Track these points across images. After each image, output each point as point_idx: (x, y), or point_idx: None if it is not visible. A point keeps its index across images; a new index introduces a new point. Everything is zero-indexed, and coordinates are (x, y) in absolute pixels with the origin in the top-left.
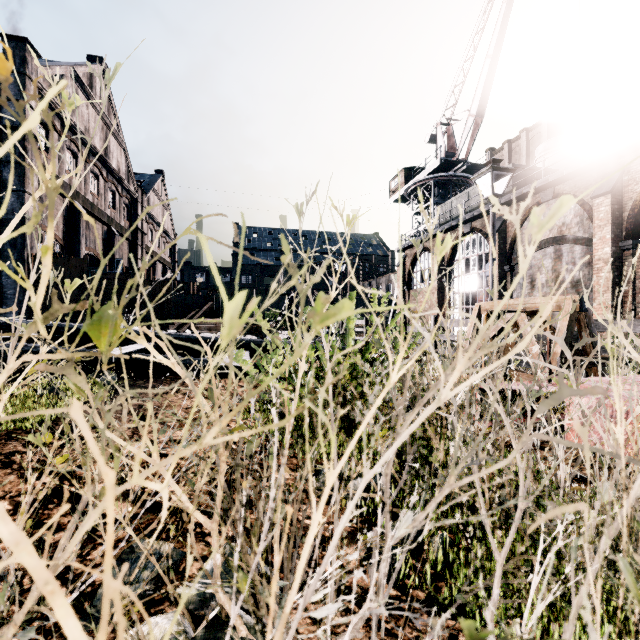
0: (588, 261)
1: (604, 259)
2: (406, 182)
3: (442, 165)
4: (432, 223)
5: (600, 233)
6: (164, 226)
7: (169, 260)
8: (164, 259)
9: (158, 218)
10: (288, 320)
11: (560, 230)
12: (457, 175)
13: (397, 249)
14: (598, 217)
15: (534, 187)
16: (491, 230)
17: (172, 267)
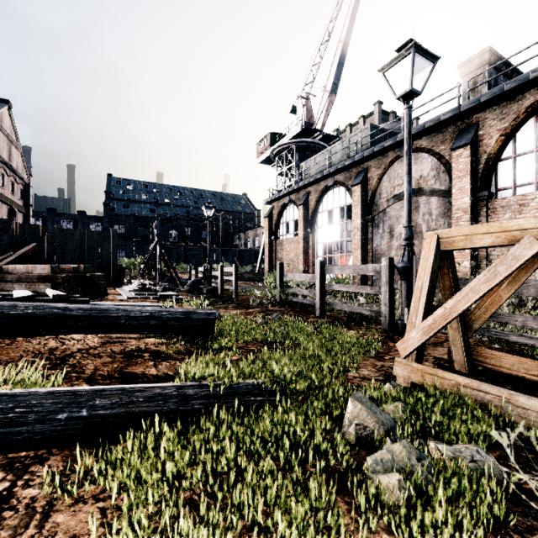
0: (444, 212)
1: (463, 208)
2: (271, 145)
3: (303, 132)
4: (294, 182)
5: (459, 183)
6: (11, 163)
7: (20, 203)
8: (12, 200)
9: (1, 153)
10: (153, 268)
11: (418, 182)
12: (315, 142)
13: (265, 201)
14: (457, 168)
15: (396, 140)
16: (407, 140)
17: (25, 211)
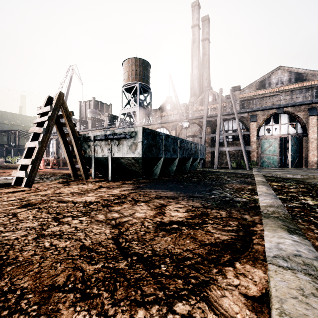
0: None
1: None
2: None
3: None
4: None
5: None
6: None
7: None
8: None
9: None
10: None
11: None
12: None
13: None
14: None
15: None
16: None
17: None
